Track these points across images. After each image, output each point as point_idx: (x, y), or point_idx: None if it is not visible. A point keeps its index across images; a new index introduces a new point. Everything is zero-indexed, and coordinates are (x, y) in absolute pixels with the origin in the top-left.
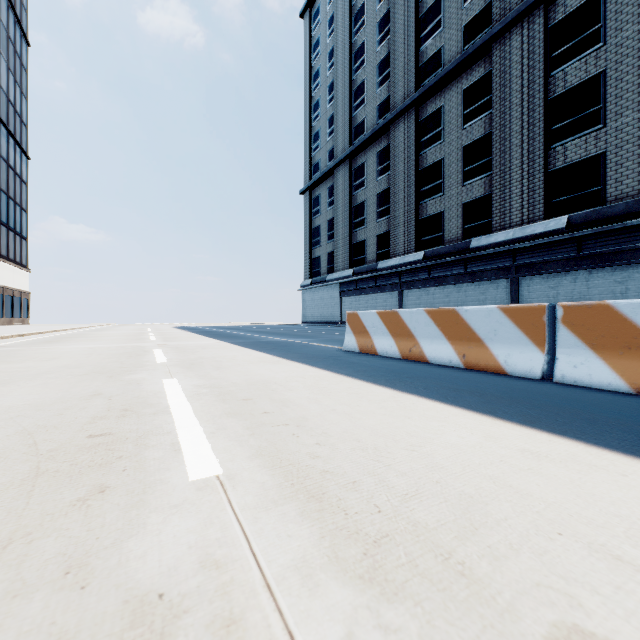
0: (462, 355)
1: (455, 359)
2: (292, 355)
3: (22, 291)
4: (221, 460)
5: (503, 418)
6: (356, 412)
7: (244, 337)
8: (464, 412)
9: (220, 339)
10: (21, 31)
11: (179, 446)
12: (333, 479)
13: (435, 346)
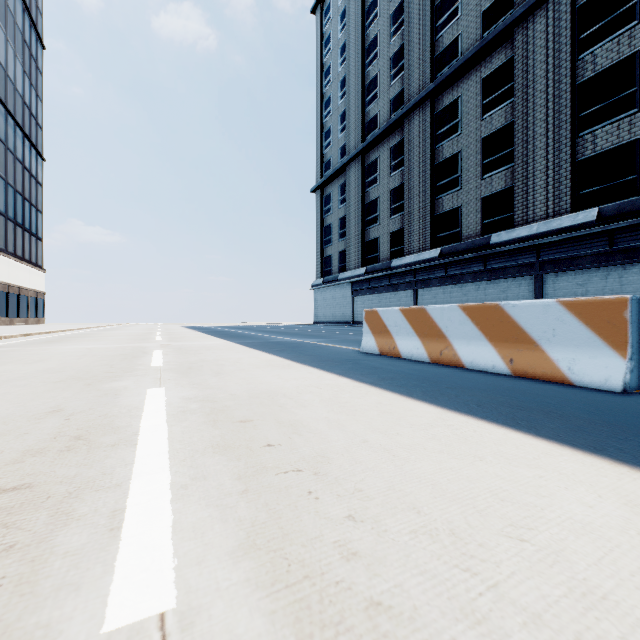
0: (509, 359)
1: (499, 364)
2: (304, 358)
3: (37, 291)
4: (181, 561)
5: (625, 461)
6: (398, 446)
7: (253, 337)
8: (557, 448)
9: (228, 339)
10: (36, 34)
11: (121, 519)
12: (395, 635)
13: (473, 348)
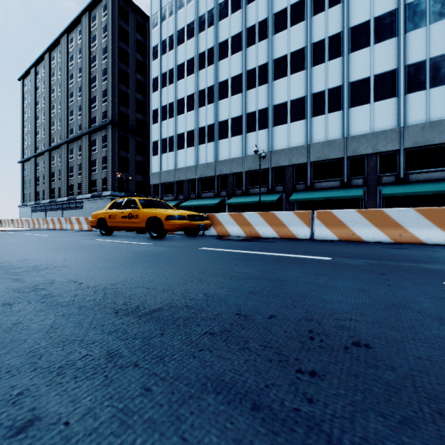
0: None
1: None
2: None
3: None
4: None
5: None
6: None
7: None
8: None
9: None
10: None
11: None
12: None
13: None
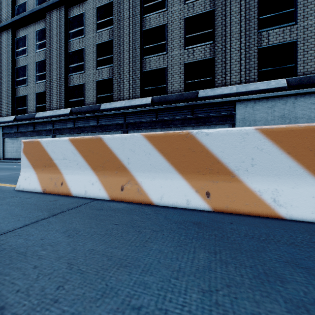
0: None
1: None
2: None
3: None
4: None
5: None
6: None
7: None
8: None
9: None
10: None
11: None
12: None
13: None
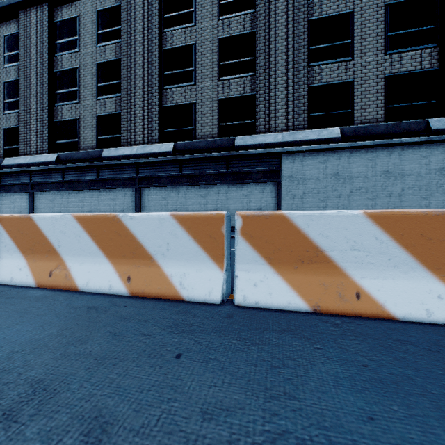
0: None
1: None
2: None
3: None
4: None
5: None
6: None
7: None
8: None
9: None
10: None
11: None
12: None
13: None
